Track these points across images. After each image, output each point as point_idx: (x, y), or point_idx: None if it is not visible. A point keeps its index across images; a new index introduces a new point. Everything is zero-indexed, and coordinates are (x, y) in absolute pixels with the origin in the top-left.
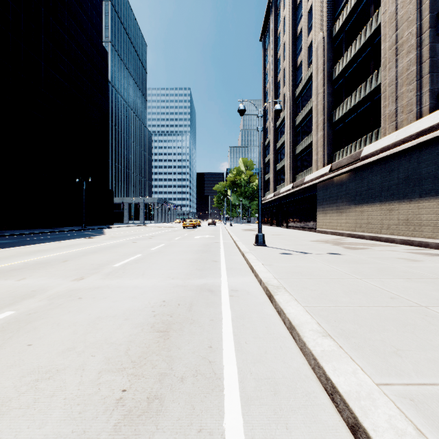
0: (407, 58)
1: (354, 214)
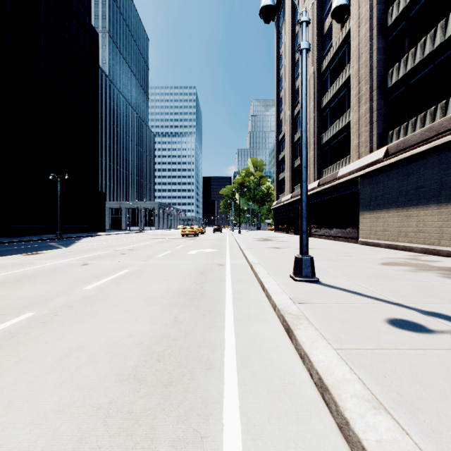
0: None
1: (438, 218)
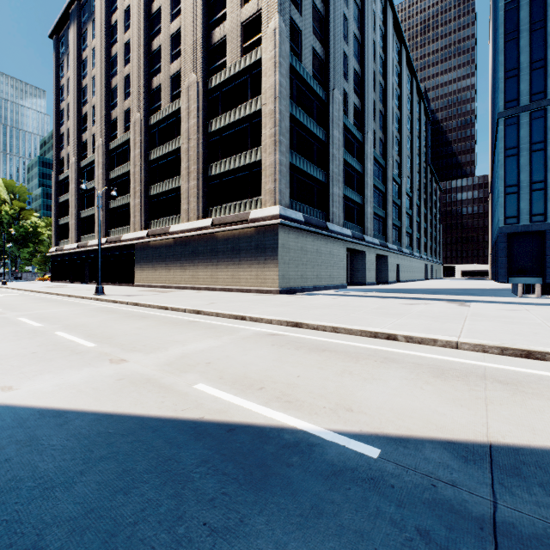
0: (193, 182)
1: (166, 271)
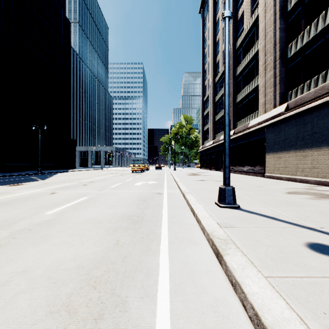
0: None
1: (328, 157)
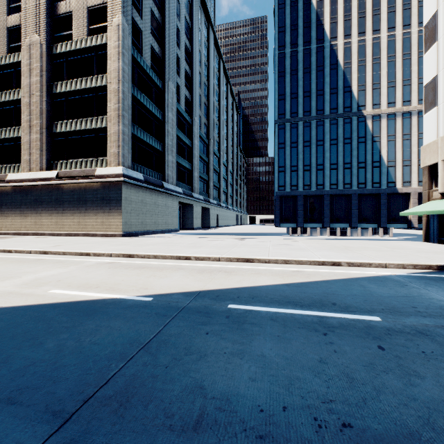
0: (36, 135)
1: (1, 218)
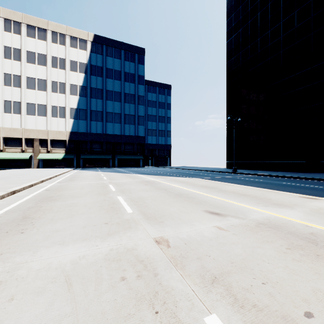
0: None
1: None
